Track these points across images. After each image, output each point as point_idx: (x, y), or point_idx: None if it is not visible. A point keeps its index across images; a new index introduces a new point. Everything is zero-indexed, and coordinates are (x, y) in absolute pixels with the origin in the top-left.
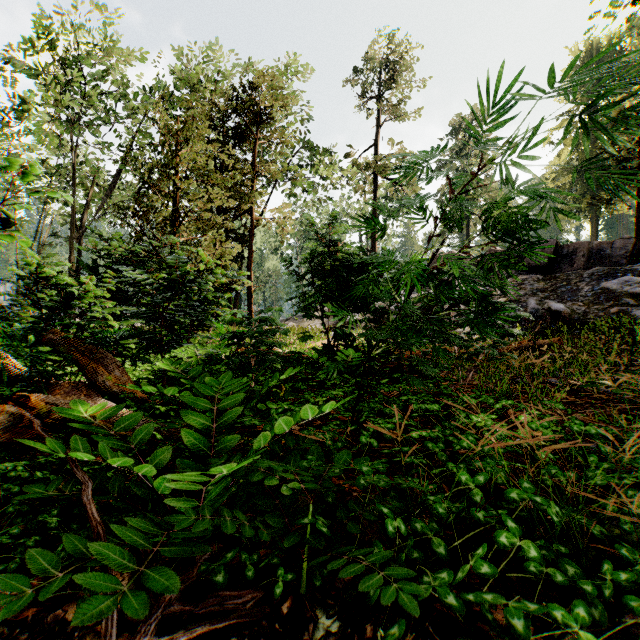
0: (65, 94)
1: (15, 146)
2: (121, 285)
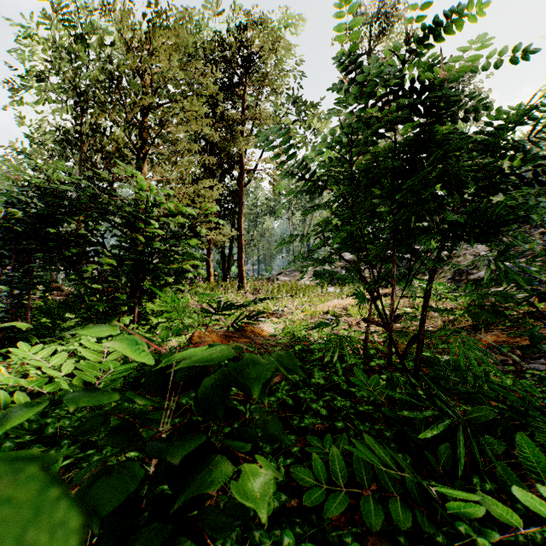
0: (72, 63)
1: (44, 123)
2: (9, 226)
